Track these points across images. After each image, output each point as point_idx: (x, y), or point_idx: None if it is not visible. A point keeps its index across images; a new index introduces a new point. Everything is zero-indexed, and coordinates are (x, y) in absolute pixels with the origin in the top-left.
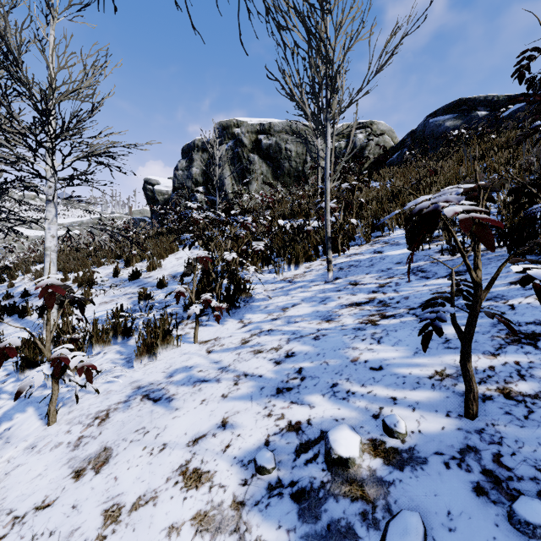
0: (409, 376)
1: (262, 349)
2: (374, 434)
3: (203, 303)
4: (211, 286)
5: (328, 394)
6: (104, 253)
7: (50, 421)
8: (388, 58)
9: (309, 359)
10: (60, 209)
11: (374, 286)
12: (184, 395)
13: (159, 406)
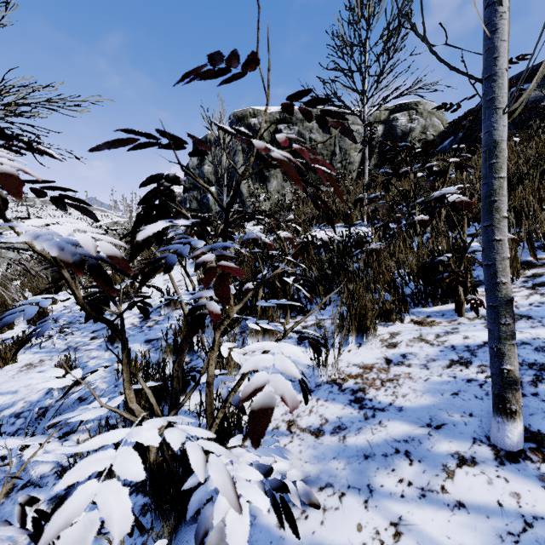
0: None
1: None
2: None
3: None
4: None
5: None
6: None
7: None
8: None
9: None
10: (79, 213)
11: None
12: None
13: None
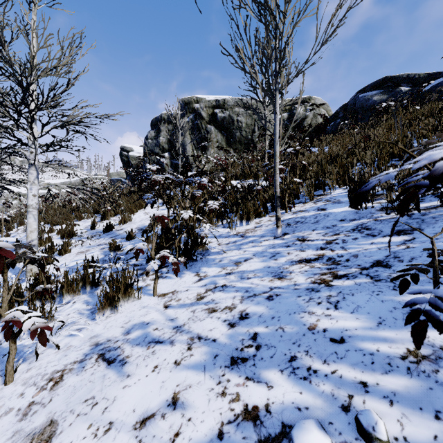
0: (377, 354)
1: (216, 308)
2: (346, 435)
3: (161, 259)
4: (171, 240)
5: (287, 370)
6: (85, 208)
7: (7, 380)
8: (333, 30)
9: (264, 323)
10: (53, 171)
11: (321, 243)
12: (138, 358)
13: (112, 370)
